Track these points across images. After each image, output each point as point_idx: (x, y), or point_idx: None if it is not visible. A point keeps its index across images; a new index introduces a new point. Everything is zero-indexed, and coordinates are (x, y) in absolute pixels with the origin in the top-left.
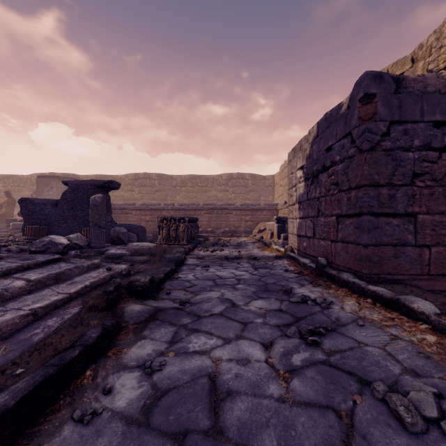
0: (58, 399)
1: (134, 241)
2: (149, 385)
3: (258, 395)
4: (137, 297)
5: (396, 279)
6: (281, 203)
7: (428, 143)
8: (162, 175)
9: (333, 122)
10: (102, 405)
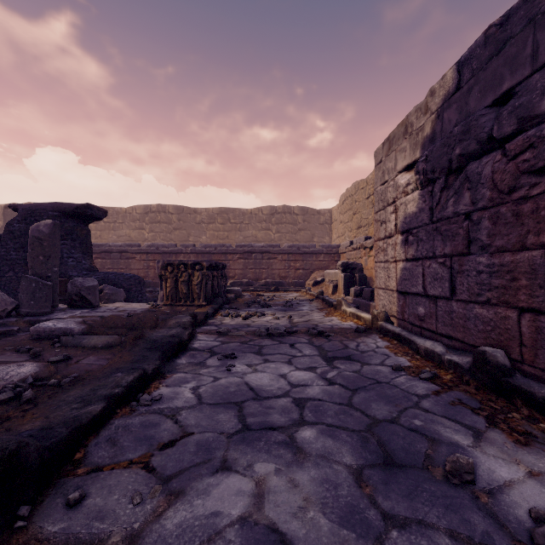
0: None
1: (118, 300)
2: None
3: None
4: None
5: None
6: (344, 244)
7: None
8: (181, 207)
9: (519, 33)
10: None
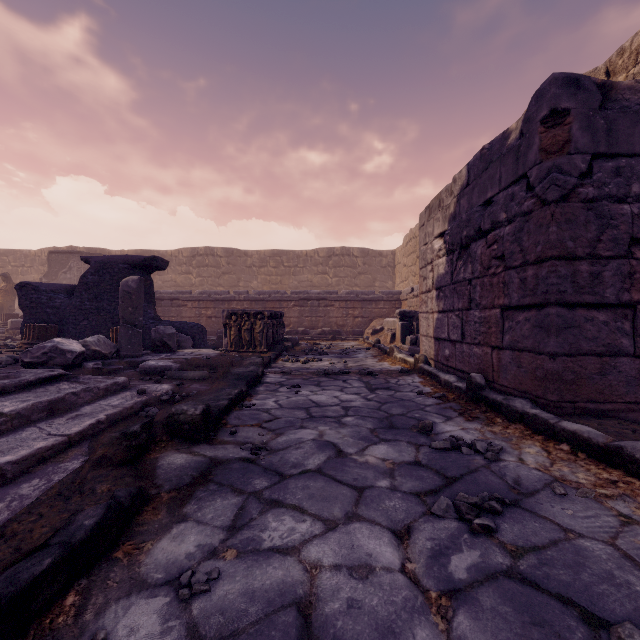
0: None
1: (188, 347)
2: (183, 628)
3: None
4: (182, 441)
5: (603, 410)
6: (405, 290)
7: None
8: (231, 250)
9: (495, 161)
10: None
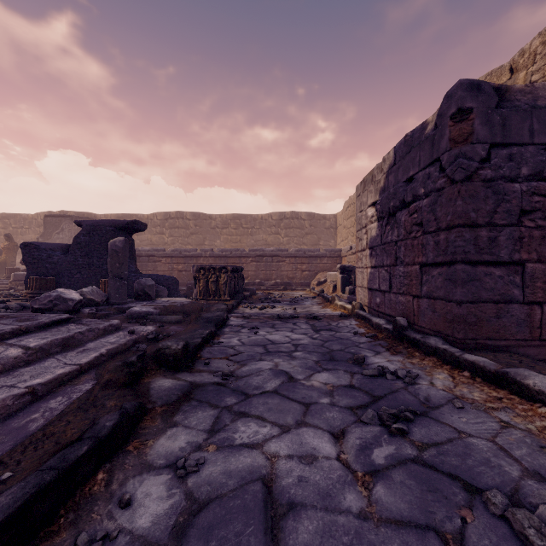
0: (57, 516)
1: (164, 296)
2: (182, 494)
3: (330, 509)
4: (167, 369)
5: (499, 346)
6: (345, 248)
7: (539, 171)
8: (198, 214)
9: (415, 146)
10: (118, 524)
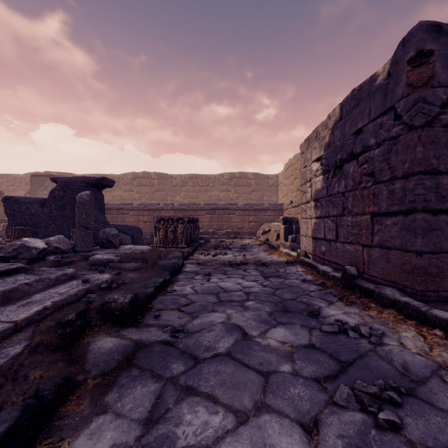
0: None
1: (128, 244)
2: None
3: None
4: (113, 325)
5: None
6: (286, 202)
7: None
8: (161, 174)
9: (364, 99)
10: None
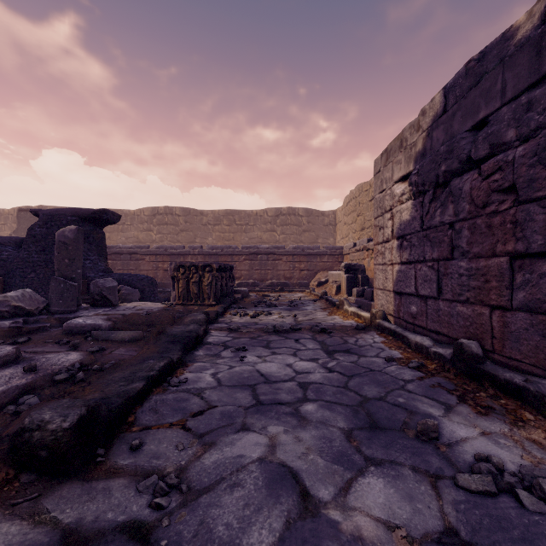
0: None
1: (134, 300)
2: None
3: None
4: (33, 478)
5: None
6: (348, 245)
7: None
8: (188, 209)
9: (492, 70)
10: None
